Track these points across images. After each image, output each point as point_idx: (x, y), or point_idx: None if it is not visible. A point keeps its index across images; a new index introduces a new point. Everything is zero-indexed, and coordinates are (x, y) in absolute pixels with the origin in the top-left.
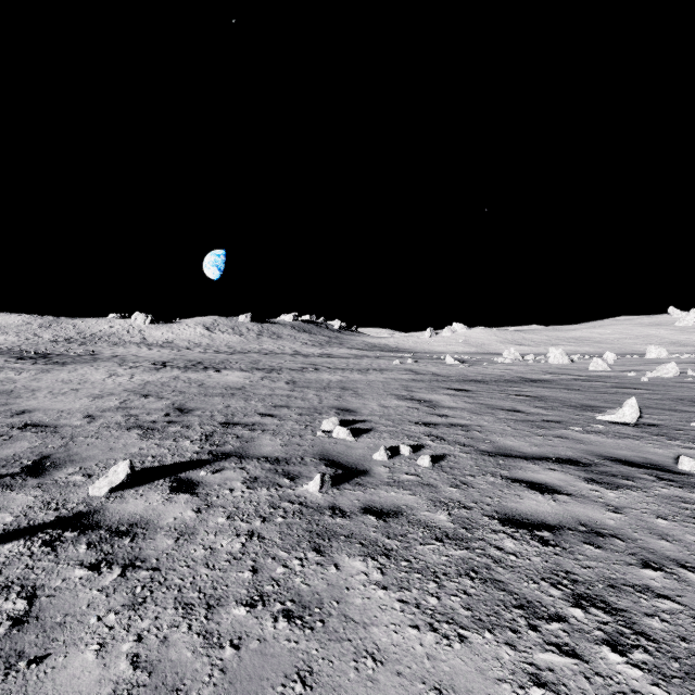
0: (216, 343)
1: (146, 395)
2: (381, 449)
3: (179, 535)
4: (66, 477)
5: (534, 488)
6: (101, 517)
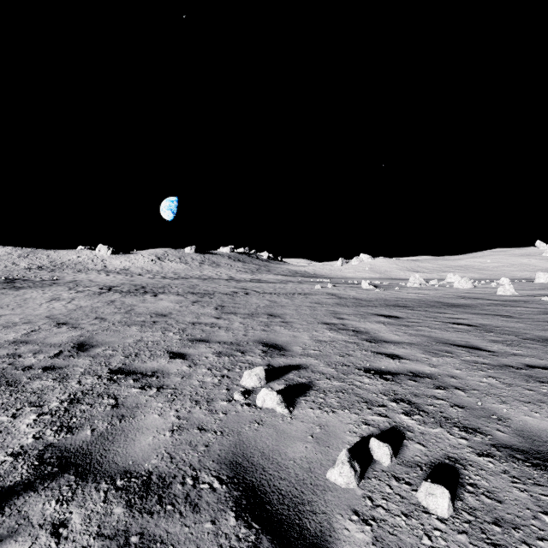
0: (165, 270)
1: (61, 324)
2: (342, 458)
3: None
4: None
5: None
6: None
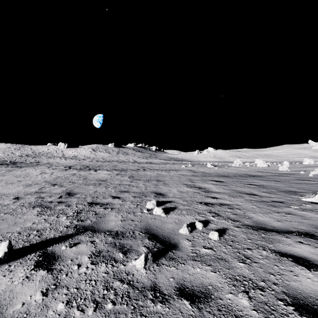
0: (97, 157)
1: (54, 184)
2: (184, 225)
3: None
4: None
5: (300, 262)
6: None
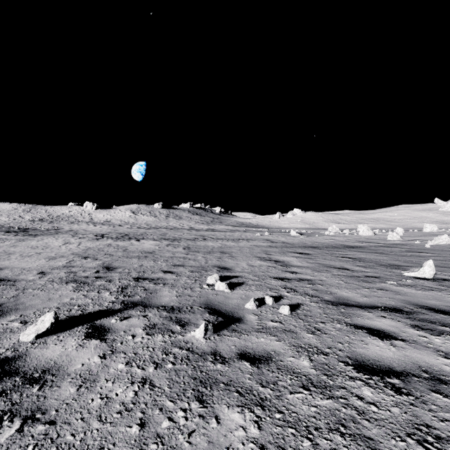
0: (139, 222)
1: (85, 257)
2: (251, 300)
3: (82, 383)
4: (7, 323)
5: (374, 334)
6: (21, 363)
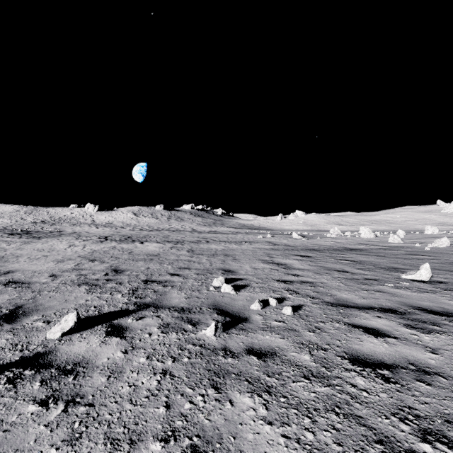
0: (141, 224)
1: (92, 260)
2: (256, 301)
3: (110, 374)
4: (32, 323)
5: (369, 332)
6: (53, 357)
